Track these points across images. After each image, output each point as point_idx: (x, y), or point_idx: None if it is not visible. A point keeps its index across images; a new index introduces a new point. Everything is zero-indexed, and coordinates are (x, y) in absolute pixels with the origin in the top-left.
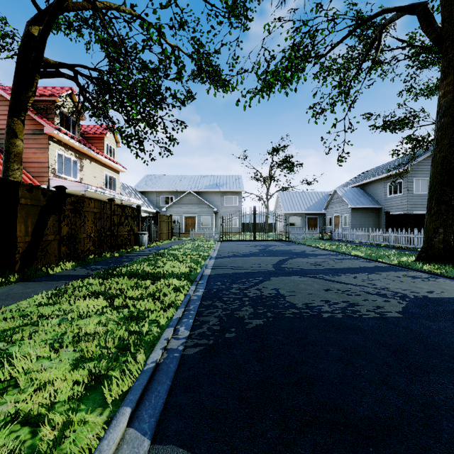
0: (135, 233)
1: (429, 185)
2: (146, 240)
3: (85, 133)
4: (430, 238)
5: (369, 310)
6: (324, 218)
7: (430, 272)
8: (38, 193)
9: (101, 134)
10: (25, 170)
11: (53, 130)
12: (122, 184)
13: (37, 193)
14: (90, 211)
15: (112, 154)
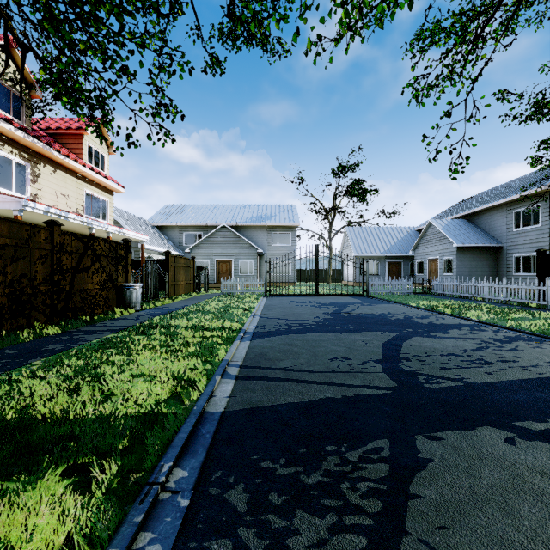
0: (119, 285)
1: None
2: (138, 297)
3: (53, 127)
4: None
5: None
6: (411, 263)
7: None
8: None
9: (79, 129)
10: None
11: None
12: (127, 215)
13: None
14: None
15: (100, 163)
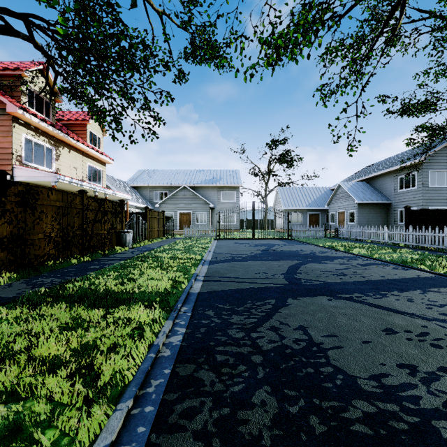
0: (118, 231)
1: None
2: (130, 239)
3: (65, 119)
4: None
5: None
6: (326, 215)
7: None
8: None
9: (84, 120)
10: None
11: (17, 109)
12: (112, 178)
13: None
14: (50, 205)
15: (97, 143)
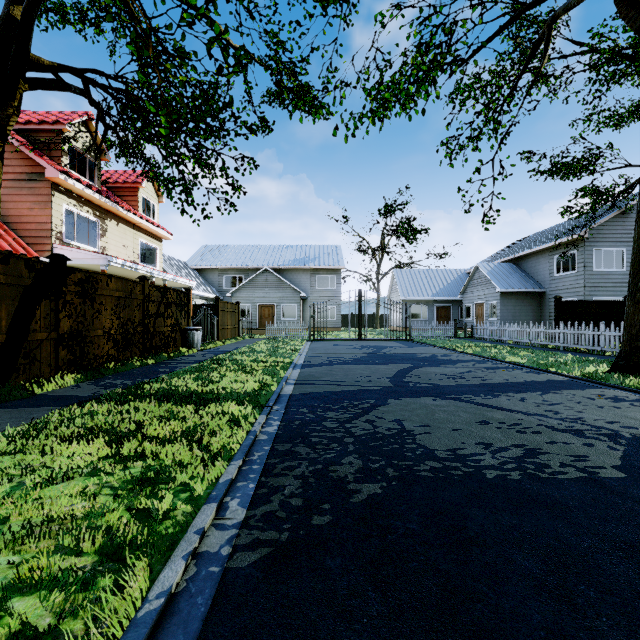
0: (183, 328)
1: (632, 254)
2: (199, 339)
3: (111, 181)
4: (635, 337)
5: (564, 463)
6: (460, 308)
7: (638, 390)
8: (19, 265)
9: (135, 183)
10: (16, 234)
11: (58, 175)
12: (168, 258)
13: (17, 265)
14: (109, 295)
15: (151, 213)
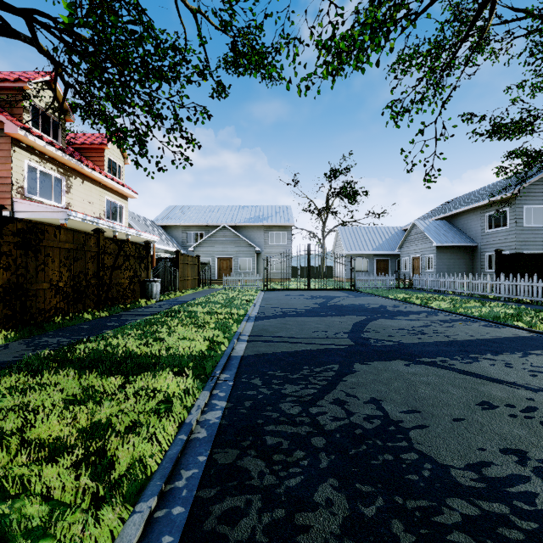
0: (142, 280)
1: None
2: (157, 290)
3: (78, 142)
4: None
5: None
6: (397, 261)
7: None
8: None
9: (101, 144)
10: None
11: (17, 130)
12: (136, 216)
13: None
14: (57, 247)
15: (117, 173)
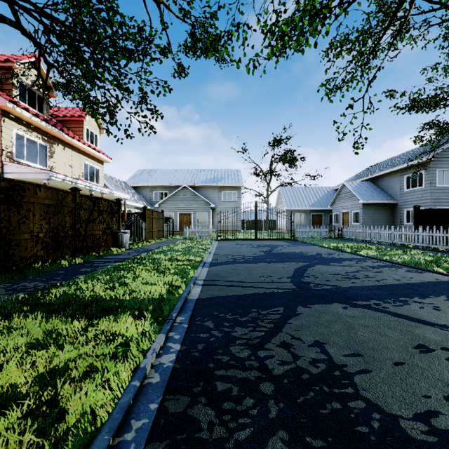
0: (114, 231)
1: None
2: (127, 240)
3: (61, 115)
4: None
5: None
6: (330, 215)
7: None
8: None
9: (80, 117)
10: None
11: (6, 103)
12: (111, 178)
13: None
14: (38, 203)
15: (94, 141)
